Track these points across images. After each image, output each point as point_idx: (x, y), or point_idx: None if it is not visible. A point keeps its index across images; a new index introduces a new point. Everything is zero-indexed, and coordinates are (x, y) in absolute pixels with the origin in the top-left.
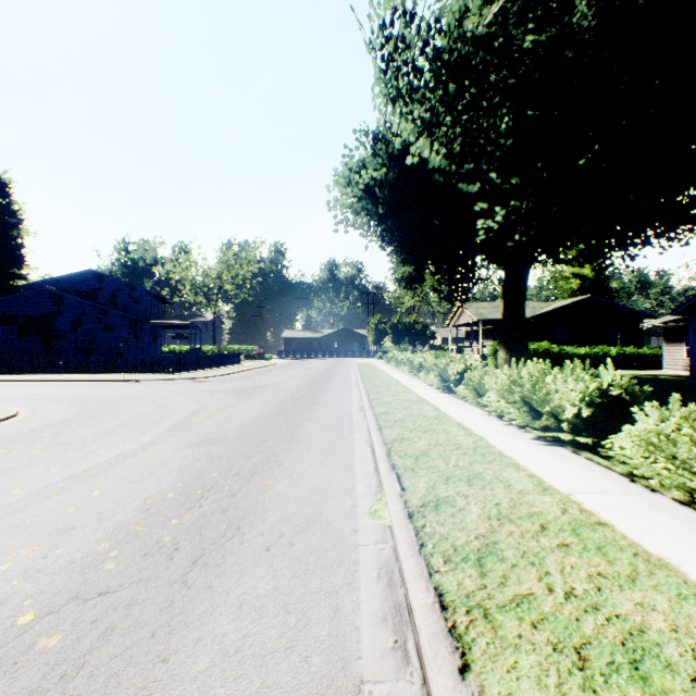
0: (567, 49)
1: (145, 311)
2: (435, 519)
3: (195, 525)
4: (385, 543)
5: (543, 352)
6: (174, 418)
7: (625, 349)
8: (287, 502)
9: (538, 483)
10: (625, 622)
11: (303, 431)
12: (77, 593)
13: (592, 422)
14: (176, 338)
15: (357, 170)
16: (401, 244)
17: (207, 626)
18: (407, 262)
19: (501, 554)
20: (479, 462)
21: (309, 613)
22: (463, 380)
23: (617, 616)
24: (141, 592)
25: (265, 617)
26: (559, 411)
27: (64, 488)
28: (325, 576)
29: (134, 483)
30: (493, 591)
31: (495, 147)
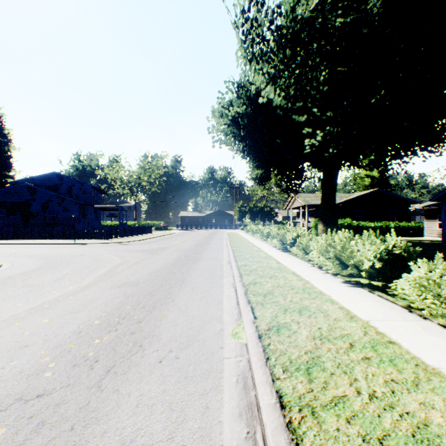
0: (363, 27)
1: (90, 199)
2: (277, 339)
3: (111, 344)
4: (242, 356)
5: (347, 225)
6: (105, 268)
7: (400, 223)
8: (176, 327)
9: (347, 313)
10: (414, 418)
11: (190, 277)
12: (21, 395)
13: (381, 271)
14: (109, 216)
15: (227, 107)
16: (256, 155)
17: (112, 421)
18: (259, 167)
19: (323, 365)
20: (306, 299)
21: (186, 411)
22: (296, 243)
23: (407, 413)
24: (68, 394)
25: (155, 413)
26: (360, 264)
27: (24, 317)
28: (199, 382)
29: (72, 313)
30: (318, 393)
31: (316, 91)
